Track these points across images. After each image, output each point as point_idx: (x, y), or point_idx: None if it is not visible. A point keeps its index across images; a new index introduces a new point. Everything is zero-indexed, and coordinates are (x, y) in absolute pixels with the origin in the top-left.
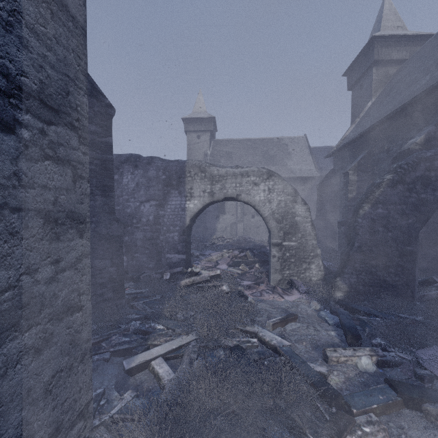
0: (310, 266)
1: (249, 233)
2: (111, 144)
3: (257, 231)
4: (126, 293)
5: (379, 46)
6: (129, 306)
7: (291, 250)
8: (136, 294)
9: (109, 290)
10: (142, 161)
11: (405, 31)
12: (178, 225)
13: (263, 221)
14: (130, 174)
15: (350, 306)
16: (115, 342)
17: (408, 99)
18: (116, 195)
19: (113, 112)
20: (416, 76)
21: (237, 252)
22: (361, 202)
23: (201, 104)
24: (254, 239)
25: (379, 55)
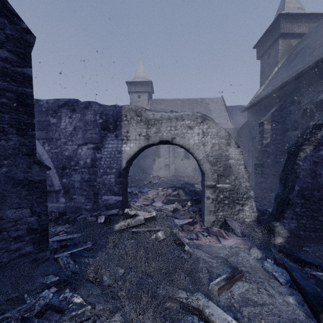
0: (243, 208)
1: (179, 172)
2: (30, 76)
3: (185, 171)
4: (56, 240)
5: (284, 22)
6: (53, 259)
7: (225, 192)
8: (67, 240)
9: (27, 243)
10: (80, 105)
11: (304, 11)
12: (114, 167)
13: (190, 163)
14: (68, 118)
15: (295, 256)
16: None
17: (320, 57)
18: (54, 138)
19: (32, 39)
20: (322, 40)
21: (170, 190)
22: (298, 144)
23: (141, 71)
24: (183, 177)
25: (284, 29)
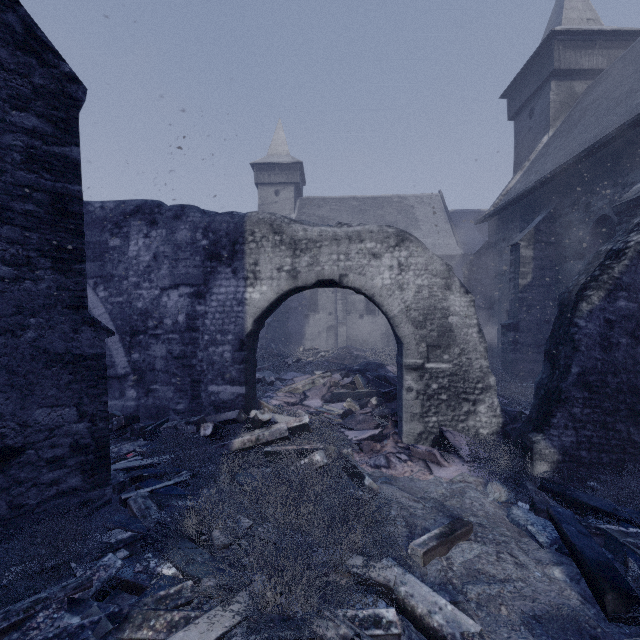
0: (476, 408)
1: (355, 341)
2: (76, 162)
3: (368, 339)
4: (121, 467)
5: (561, 48)
6: (119, 502)
7: (442, 379)
8: (143, 469)
9: (71, 471)
10: (165, 212)
11: (600, 26)
12: (231, 332)
13: (376, 323)
14: (142, 238)
15: (570, 496)
16: (36, 637)
17: (627, 118)
18: (115, 276)
19: (81, 94)
20: (632, 85)
21: (338, 376)
22: (579, 287)
23: (281, 142)
24: (363, 351)
25: (561, 61)
